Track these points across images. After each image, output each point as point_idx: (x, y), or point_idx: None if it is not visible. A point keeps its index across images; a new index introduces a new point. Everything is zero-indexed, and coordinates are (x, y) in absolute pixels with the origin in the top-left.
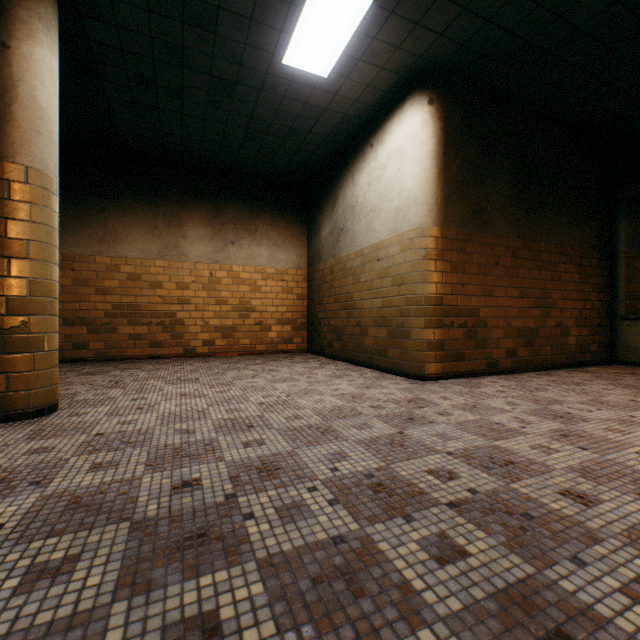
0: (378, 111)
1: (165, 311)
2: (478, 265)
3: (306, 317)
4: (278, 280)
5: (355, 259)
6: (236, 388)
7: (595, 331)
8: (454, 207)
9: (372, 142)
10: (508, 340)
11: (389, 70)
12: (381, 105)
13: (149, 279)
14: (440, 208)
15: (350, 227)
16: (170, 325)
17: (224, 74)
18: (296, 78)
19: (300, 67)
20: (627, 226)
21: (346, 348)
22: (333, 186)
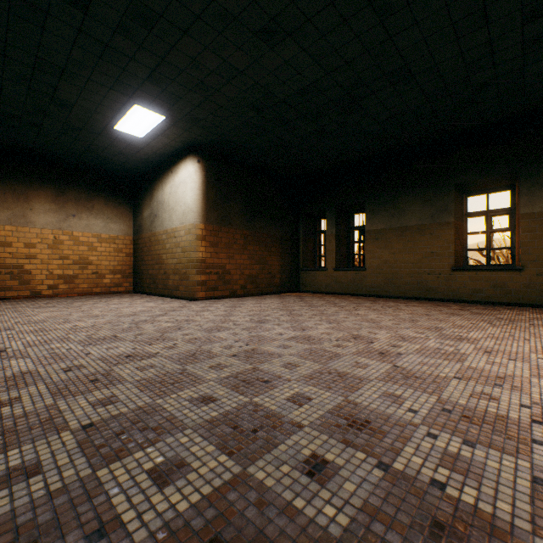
0: (175, 155)
1: (14, 264)
2: (226, 243)
3: (133, 269)
4: (111, 243)
5: (164, 235)
6: (85, 308)
7: (290, 276)
8: (212, 214)
9: (172, 170)
10: (242, 280)
11: (177, 141)
12: (176, 152)
13: None
14: (204, 215)
15: (161, 215)
16: (19, 274)
17: (75, 125)
18: (123, 134)
19: (125, 131)
20: (304, 226)
21: (159, 287)
22: (151, 187)
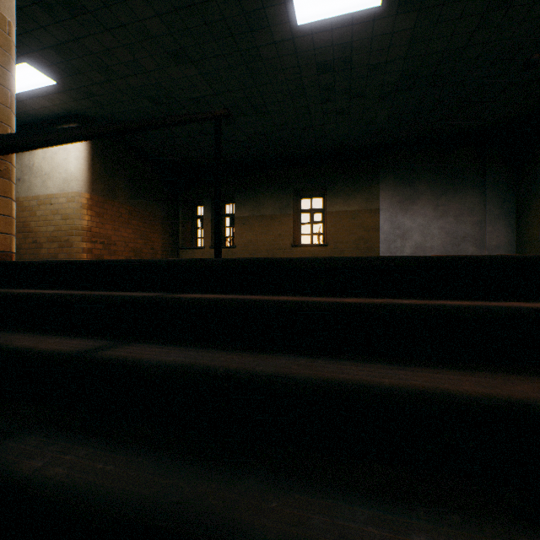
0: (52, 119)
1: None
2: (112, 215)
3: None
4: None
5: (33, 201)
6: None
7: (171, 253)
8: (98, 186)
9: None
10: (128, 252)
11: (60, 107)
12: (54, 117)
13: None
14: (90, 185)
15: (28, 180)
16: None
17: None
18: None
19: None
20: (183, 210)
21: (24, 258)
22: None
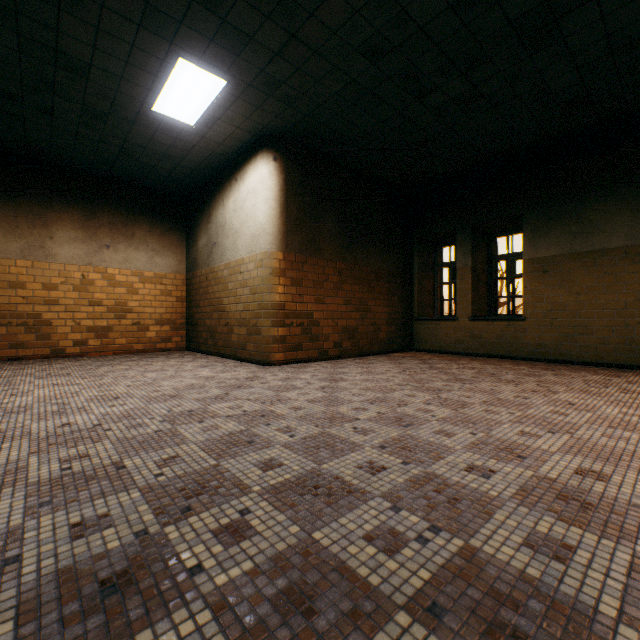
0: (241, 154)
1: (29, 312)
2: (313, 281)
3: (186, 318)
4: (157, 283)
5: (225, 270)
6: (108, 378)
7: (400, 328)
8: (294, 238)
9: (237, 177)
10: (336, 335)
11: (244, 130)
12: (243, 150)
13: (9, 279)
14: (283, 238)
15: (221, 243)
16: (35, 326)
17: (97, 106)
18: (166, 121)
19: (169, 115)
20: (419, 256)
21: (218, 344)
22: (208, 204)
